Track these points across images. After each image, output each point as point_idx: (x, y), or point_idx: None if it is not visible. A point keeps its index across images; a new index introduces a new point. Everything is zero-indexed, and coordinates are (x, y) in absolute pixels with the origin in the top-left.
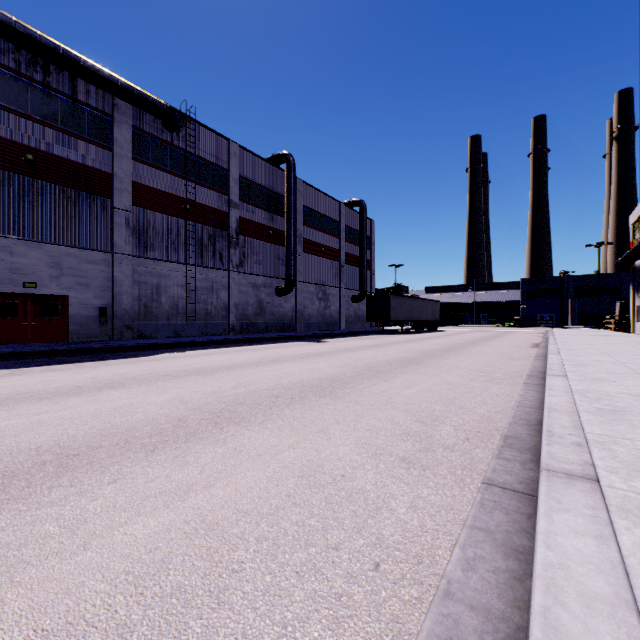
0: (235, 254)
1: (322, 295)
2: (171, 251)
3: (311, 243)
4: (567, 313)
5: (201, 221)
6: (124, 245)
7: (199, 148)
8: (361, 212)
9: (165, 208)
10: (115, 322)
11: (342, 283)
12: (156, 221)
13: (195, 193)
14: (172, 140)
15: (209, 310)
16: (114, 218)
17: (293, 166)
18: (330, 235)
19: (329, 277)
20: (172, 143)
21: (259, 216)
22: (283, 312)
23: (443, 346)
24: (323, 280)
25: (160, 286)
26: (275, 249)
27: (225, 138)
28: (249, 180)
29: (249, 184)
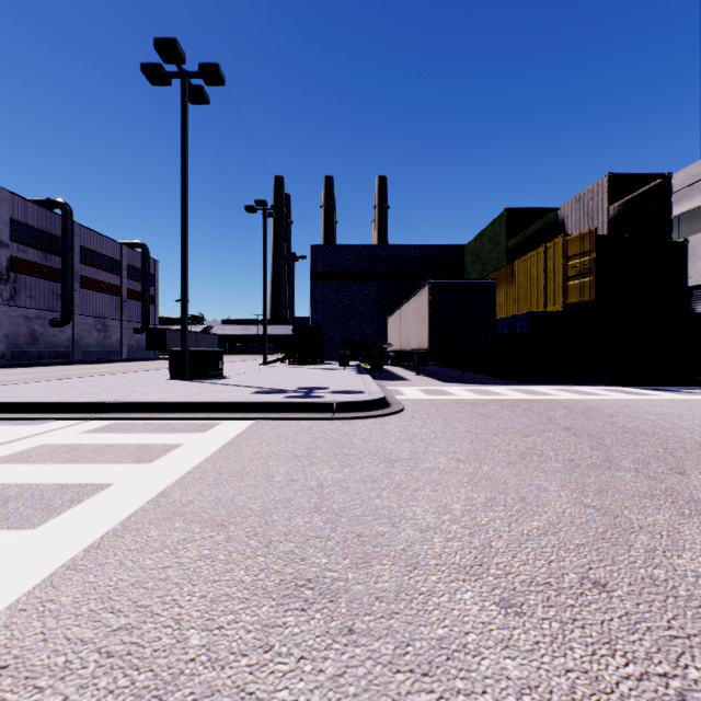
0: (6, 289)
1: (102, 327)
2: None
3: (90, 280)
4: None
5: None
6: None
7: None
8: (144, 254)
9: None
10: None
11: (124, 316)
12: None
13: None
14: None
15: None
16: None
17: (71, 215)
18: (111, 273)
19: (110, 311)
20: None
21: (32, 255)
22: (59, 342)
23: None
24: (103, 313)
25: None
26: (50, 285)
27: None
28: (21, 222)
29: (21, 226)
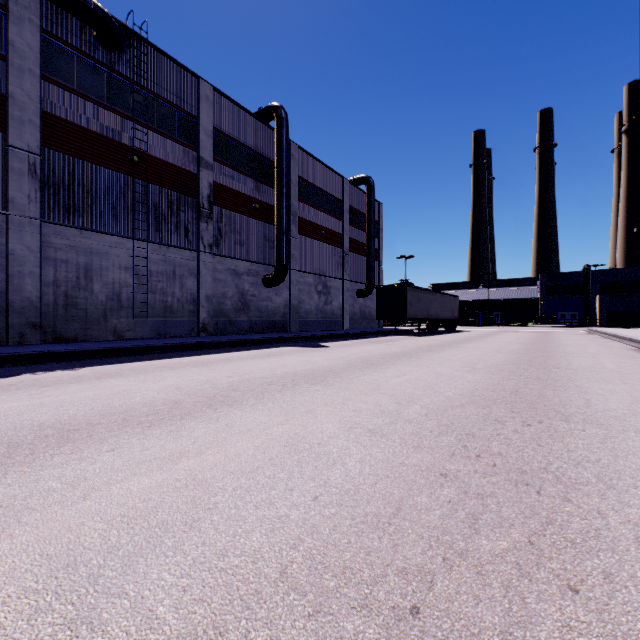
0: (207, 230)
1: (322, 288)
2: (109, 219)
3: (308, 224)
4: (595, 311)
5: (157, 181)
6: (27, 203)
7: (154, 81)
8: (368, 190)
9: (99, 157)
10: (10, 318)
11: (346, 274)
12: (84, 174)
13: (147, 141)
14: (111, 63)
15: (169, 303)
16: (8, 161)
17: (285, 121)
18: (331, 216)
19: (330, 266)
20: (111, 67)
21: (241, 183)
22: (273, 307)
23: (511, 355)
24: (323, 270)
25: (91, 267)
26: (262, 227)
27: (193, 74)
28: (227, 135)
29: (227, 141)
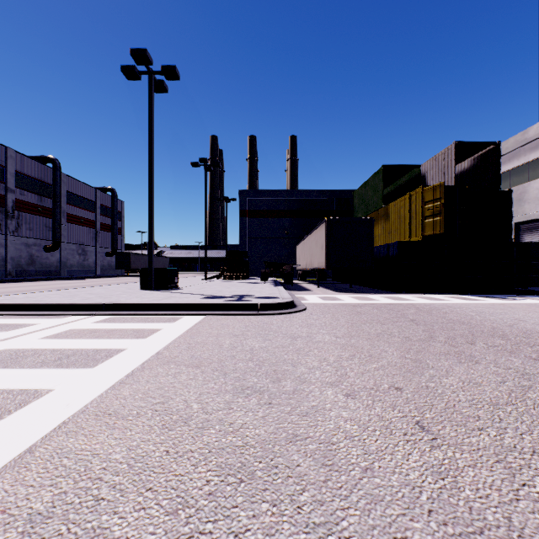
0: (12, 224)
1: (82, 251)
2: None
3: (73, 216)
4: None
5: None
6: None
7: None
8: (113, 197)
9: None
10: None
11: (98, 243)
12: None
13: None
14: None
15: None
16: None
17: (59, 168)
18: (88, 211)
19: (87, 239)
20: None
21: (31, 198)
22: (50, 263)
23: None
24: (83, 241)
25: None
26: (44, 220)
27: (3, 145)
28: (23, 173)
29: (22, 176)
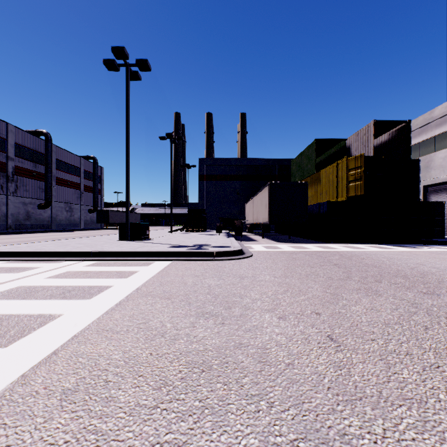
0: (12, 186)
1: (69, 209)
2: None
3: (61, 180)
4: None
5: None
6: None
7: None
8: (94, 164)
9: None
10: None
11: (82, 202)
12: None
13: None
14: None
15: None
16: None
17: (51, 140)
18: (74, 175)
19: (73, 199)
20: None
21: (27, 165)
22: (43, 218)
23: None
24: (69, 200)
25: None
26: (38, 183)
27: (5, 122)
28: (20, 145)
29: (20, 147)
